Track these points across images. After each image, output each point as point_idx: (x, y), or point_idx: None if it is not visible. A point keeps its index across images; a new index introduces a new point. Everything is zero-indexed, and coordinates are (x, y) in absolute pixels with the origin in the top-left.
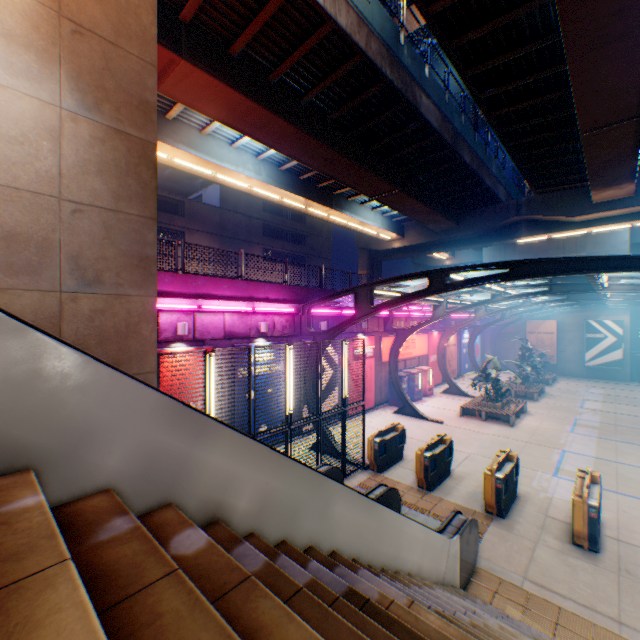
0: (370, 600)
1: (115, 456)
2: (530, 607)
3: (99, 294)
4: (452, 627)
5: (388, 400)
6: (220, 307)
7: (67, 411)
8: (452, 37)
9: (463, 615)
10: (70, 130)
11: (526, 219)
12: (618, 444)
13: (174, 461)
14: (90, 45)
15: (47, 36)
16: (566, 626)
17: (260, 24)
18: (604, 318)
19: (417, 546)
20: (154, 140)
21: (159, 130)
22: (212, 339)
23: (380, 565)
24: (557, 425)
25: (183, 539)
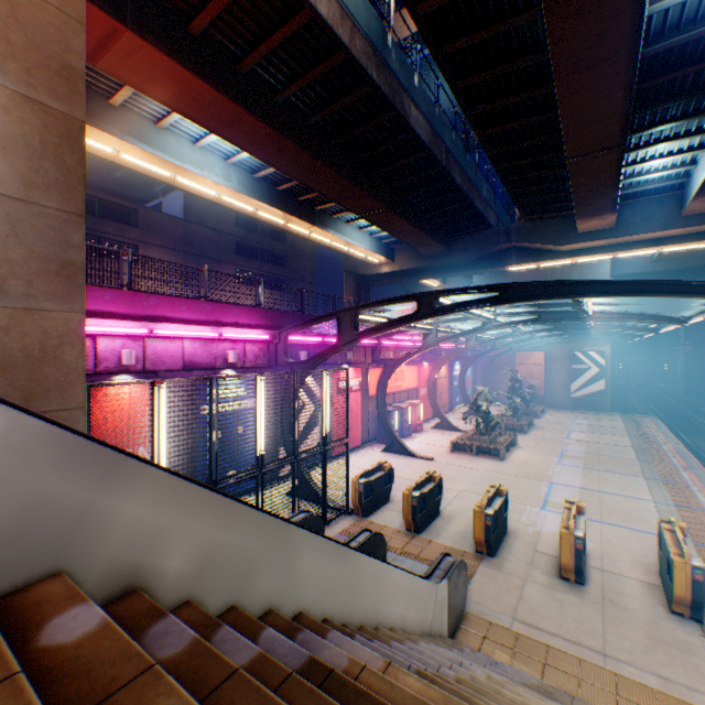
0: (335, 670)
1: None
2: (519, 649)
3: (1, 307)
4: (433, 689)
5: (376, 437)
6: (178, 332)
7: None
8: (442, 43)
9: (448, 670)
10: None
11: (516, 246)
12: (601, 473)
13: (67, 514)
14: None
15: None
16: (554, 665)
17: None
18: (588, 349)
19: (401, 596)
20: (82, 116)
21: (101, 117)
22: (168, 370)
23: (358, 622)
24: (545, 457)
25: (65, 622)
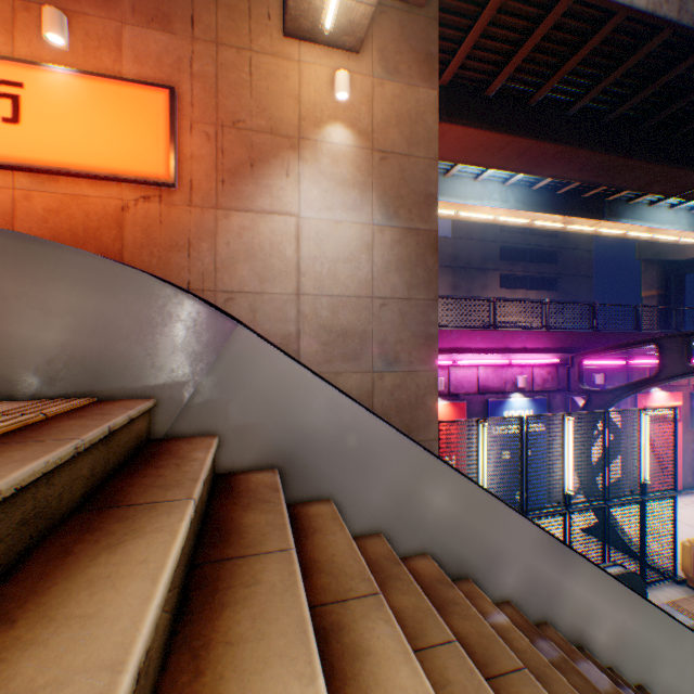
0: None
1: (510, 575)
2: None
3: (396, 371)
4: None
5: None
6: (473, 361)
7: (485, 538)
8: None
9: None
10: (377, 240)
11: None
12: None
13: (547, 586)
14: (390, 165)
15: (364, 171)
16: None
17: (523, 53)
18: None
19: None
20: (435, 227)
21: None
22: (464, 393)
23: None
24: None
25: (583, 671)
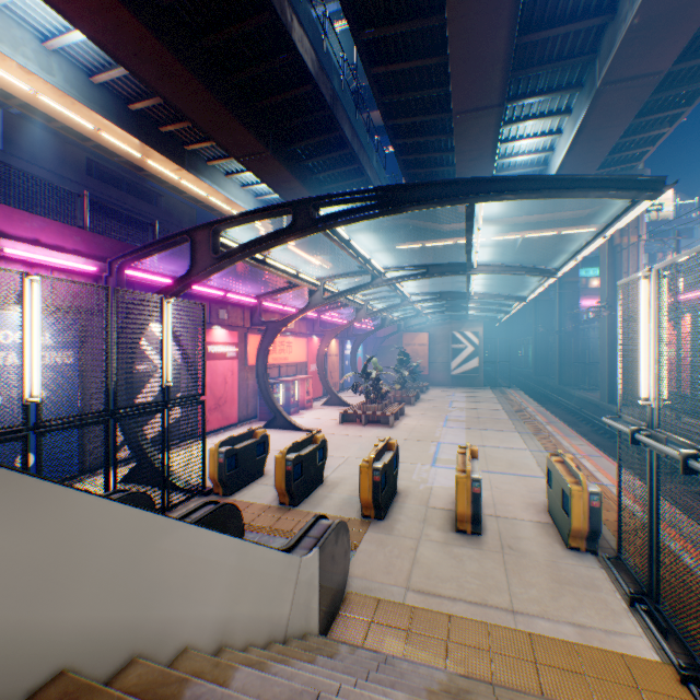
0: None
1: None
2: (416, 629)
3: None
4: None
5: (258, 415)
6: None
7: None
8: None
9: None
10: None
11: (405, 225)
12: (483, 431)
13: None
14: None
15: None
16: (460, 641)
17: None
18: (466, 330)
19: (217, 583)
20: None
21: None
22: None
23: (47, 670)
24: (433, 422)
25: None
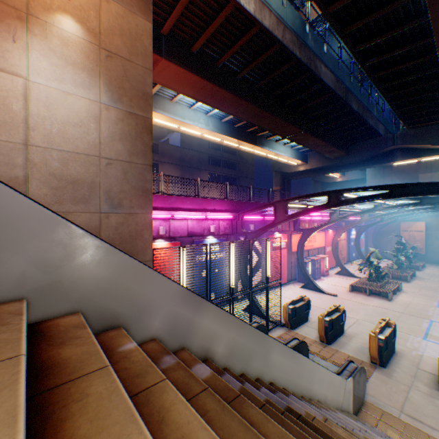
0: (301, 415)
1: (157, 320)
2: (405, 432)
3: (120, 213)
4: (354, 438)
5: (296, 278)
6: (185, 216)
7: (136, 295)
8: (344, 26)
9: (359, 432)
10: (105, 115)
11: (400, 147)
12: None
13: (185, 323)
14: (116, 63)
15: (93, 61)
16: None
17: (211, 31)
18: None
19: (323, 383)
20: (151, 116)
21: None
22: (180, 236)
23: (299, 393)
24: (426, 301)
25: (197, 370)
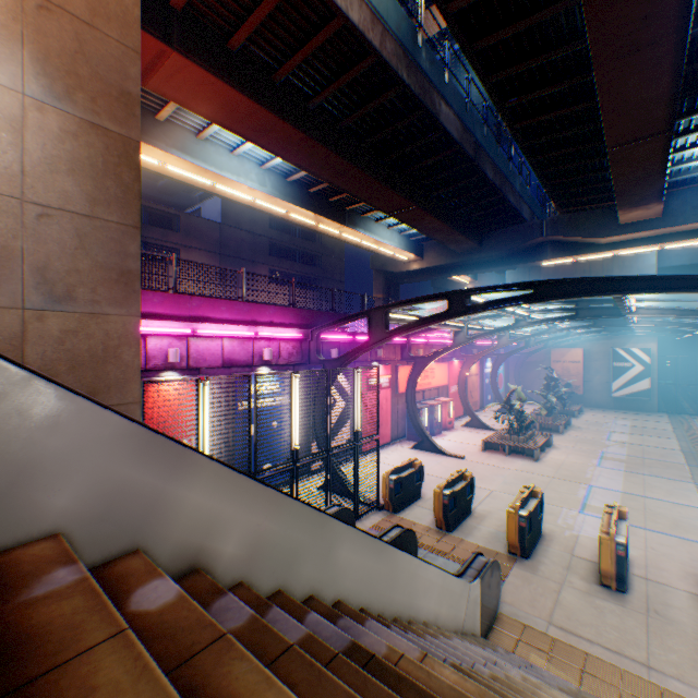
0: (376, 656)
1: (66, 494)
2: (555, 654)
3: (71, 312)
4: (469, 682)
5: (405, 434)
6: (218, 331)
7: (1, 439)
8: (473, 39)
9: (483, 667)
10: (35, 121)
11: (551, 240)
12: (646, 478)
13: (143, 500)
14: (60, 23)
15: (6, 9)
16: (593, 673)
17: (263, 15)
18: (631, 346)
19: (434, 592)
20: (137, 137)
21: (149, 132)
22: (209, 367)
23: (392, 615)
24: (583, 459)
25: (148, 592)
